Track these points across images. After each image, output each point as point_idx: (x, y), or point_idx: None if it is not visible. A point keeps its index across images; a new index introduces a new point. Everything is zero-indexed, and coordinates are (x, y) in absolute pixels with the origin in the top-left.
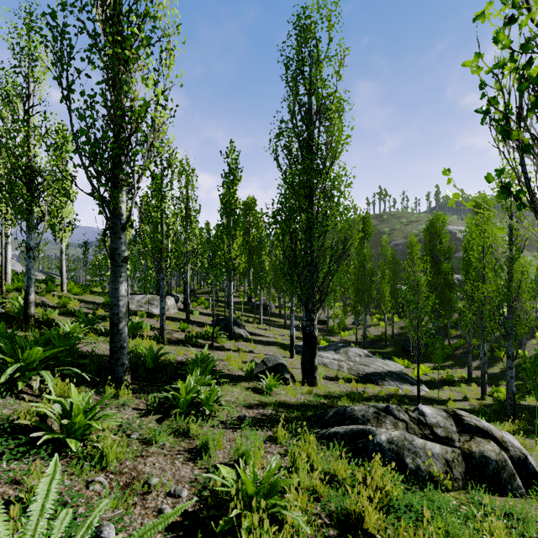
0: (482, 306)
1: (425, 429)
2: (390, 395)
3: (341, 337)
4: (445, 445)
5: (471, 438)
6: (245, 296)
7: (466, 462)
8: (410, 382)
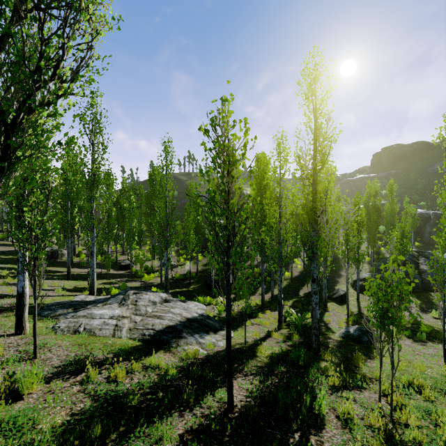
0: (280, 230)
1: None
2: (185, 371)
3: (146, 281)
4: None
5: None
6: None
7: None
8: (213, 329)
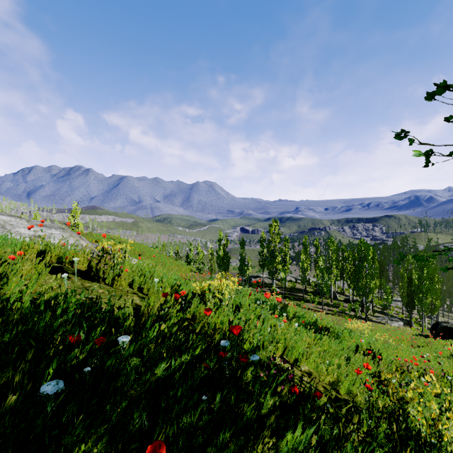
0: None
1: None
2: None
3: None
4: None
5: None
6: None
7: None
8: None
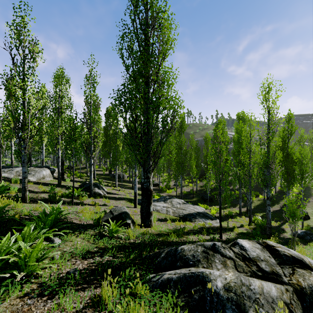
0: (250, 169)
1: (252, 266)
2: (200, 228)
3: (167, 193)
4: (276, 283)
5: (293, 270)
6: (108, 170)
7: (301, 301)
8: (210, 218)
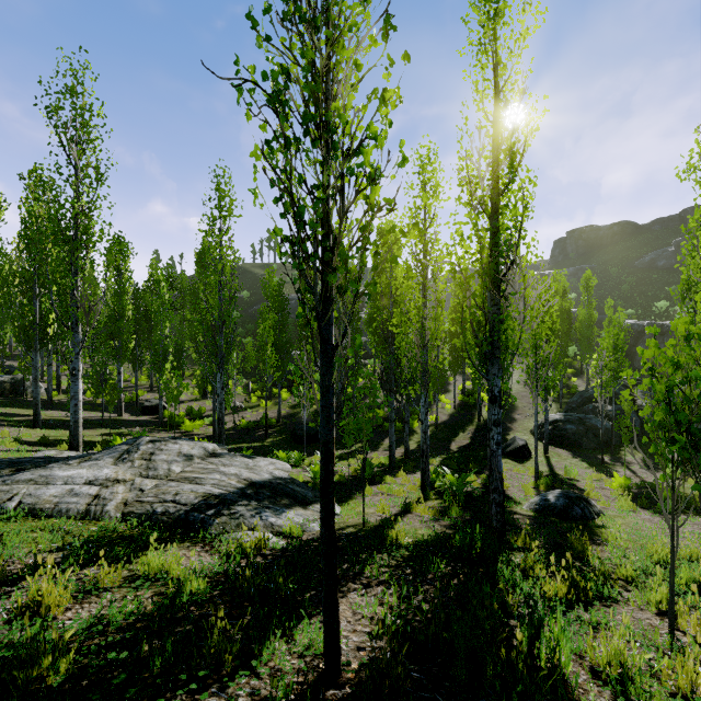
0: (426, 321)
1: None
2: (229, 582)
3: (187, 431)
4: None
5: None
6: None
7: None
8: (302, 501)
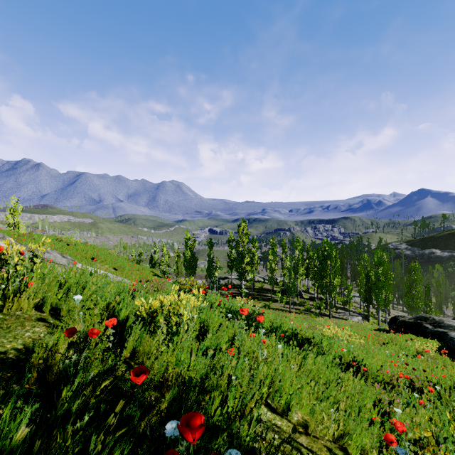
0: None
1: None
2: None
3: None
4: None
5: None
6: None
7: None
8: None
